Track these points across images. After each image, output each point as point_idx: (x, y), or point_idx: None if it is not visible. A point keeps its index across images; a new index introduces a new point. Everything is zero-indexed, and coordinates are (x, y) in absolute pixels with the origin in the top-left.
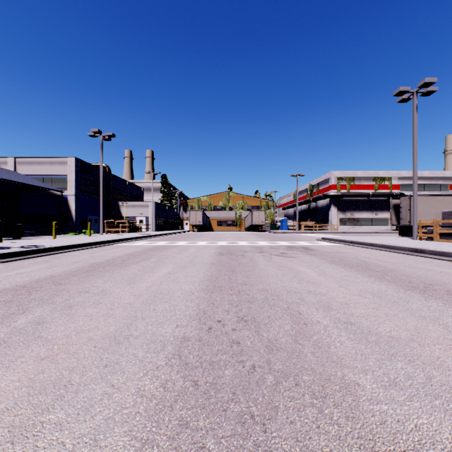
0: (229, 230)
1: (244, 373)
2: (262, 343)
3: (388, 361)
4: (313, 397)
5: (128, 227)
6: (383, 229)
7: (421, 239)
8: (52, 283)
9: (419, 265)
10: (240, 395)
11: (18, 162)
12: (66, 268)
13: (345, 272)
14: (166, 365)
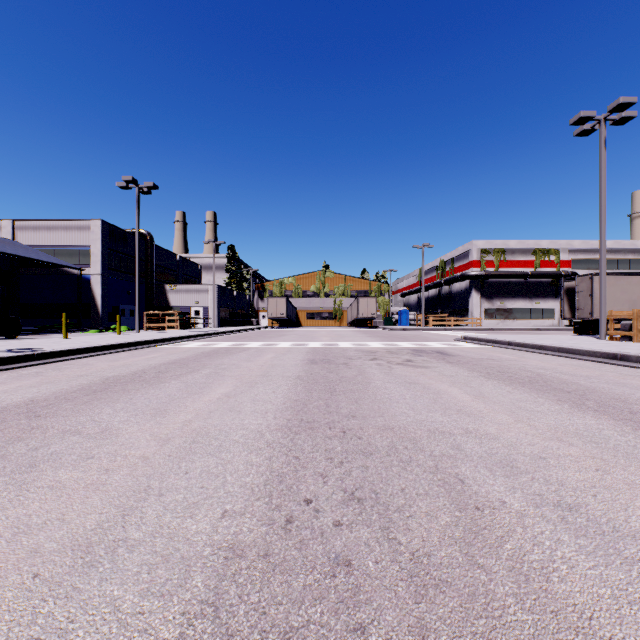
0: (325, 326)
1: None
2: (399, 565)
3: None
4: None
5: (178, 322)
6: (546, 325)
7: (613, 338)
8: (25, 414)
9: (629, 381)
10: None
11: (17, 226)
12: (63, 385)
13: (515, 393)
14: None
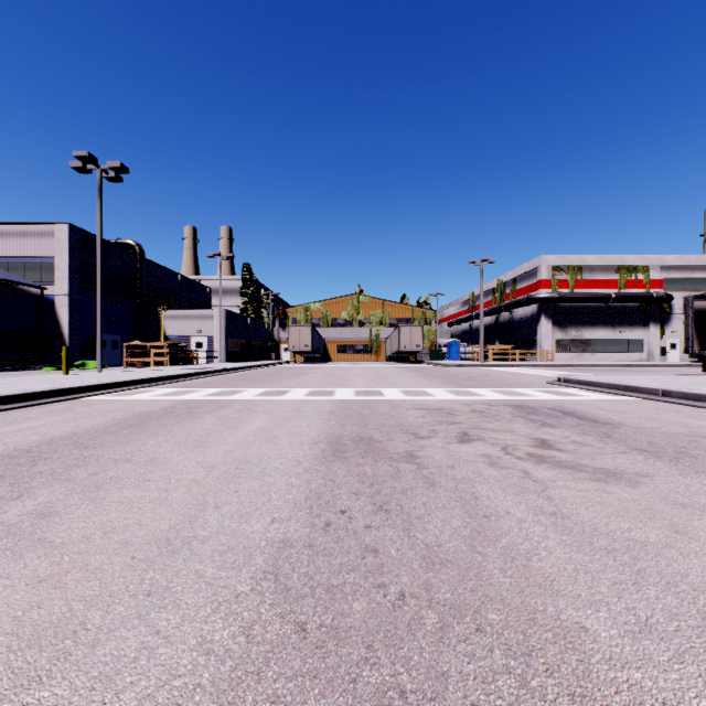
0: (359, 360)
1: None
2: None
3: None
4: None
5: (168, 356)
6: (633, 359)
7: None
8: None
9: None
10: None
11: None
12: None
13: None
14: None
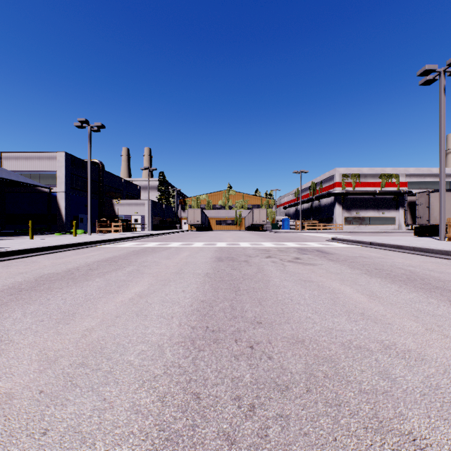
0: (229, 230)
1: None
2: None
3: None
4: None
5: (121, 227)
6: (390, 229)
7: None
8: None
9: None
10: None
11: (3, 157)
12: None
13: (403, 292)
14: None
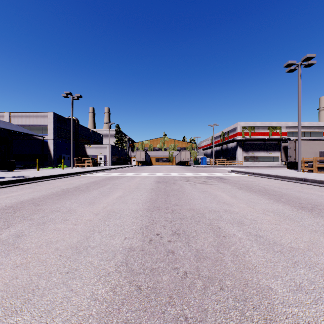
0: (164, 165)
1: (178, 278)
2: (191, 253)
3: (293, 268)
4: (235, 300)
5: (92, 163)
6: (275, 164)
7: (304, 171)
8: (32, 204)
9: (305, 191)
10: (175, 298)
11: (12, 115)
12: (44, 192)
13: (250, 195)
14: (115, 271)
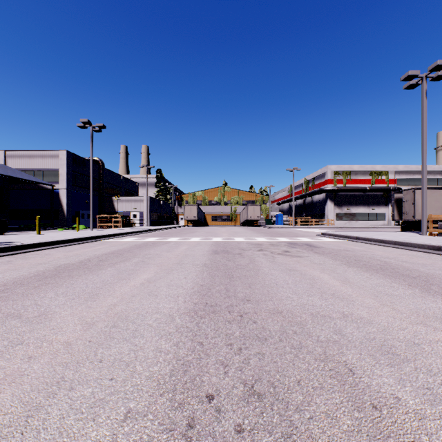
0: (224, 225)
1: None
2: None
3: None
4: None
5: (121, 222)
6: (379, 224)
7: (432, 234)
8: None
9: None
10: None
11: (8, 155)
12: (23, 272)
13: (373, 278)
14: None
